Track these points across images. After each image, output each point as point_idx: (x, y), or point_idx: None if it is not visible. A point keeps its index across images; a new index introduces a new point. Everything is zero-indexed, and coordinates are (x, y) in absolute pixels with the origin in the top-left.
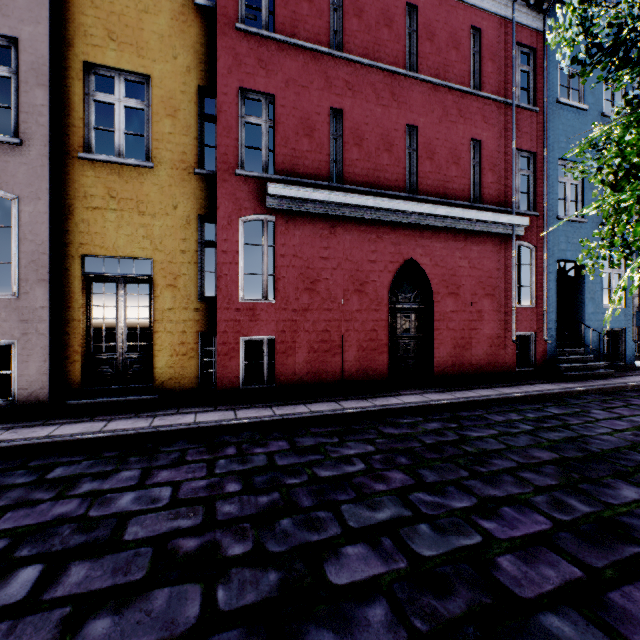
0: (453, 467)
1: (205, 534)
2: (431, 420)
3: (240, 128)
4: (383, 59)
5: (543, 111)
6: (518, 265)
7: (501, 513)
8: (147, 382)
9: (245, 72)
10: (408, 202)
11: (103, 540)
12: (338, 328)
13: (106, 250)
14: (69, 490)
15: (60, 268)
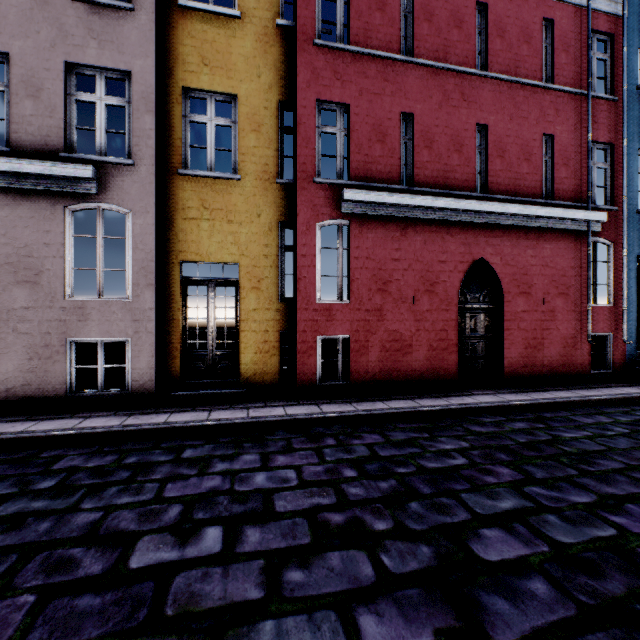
0: (558, 465)
1: (345, 511)
2: (515, 420)
3: (317, 138)
4: (453, 60)
5: (622, 100)
6: (594, 262)
7: (627, 510)
8: (233, 377)
9: (322, 85)
10: (479, 202)
11: (259, 510)
12: (409, 328)
13: (200, 256)
14: (207, 468)
15: (163, 273)
